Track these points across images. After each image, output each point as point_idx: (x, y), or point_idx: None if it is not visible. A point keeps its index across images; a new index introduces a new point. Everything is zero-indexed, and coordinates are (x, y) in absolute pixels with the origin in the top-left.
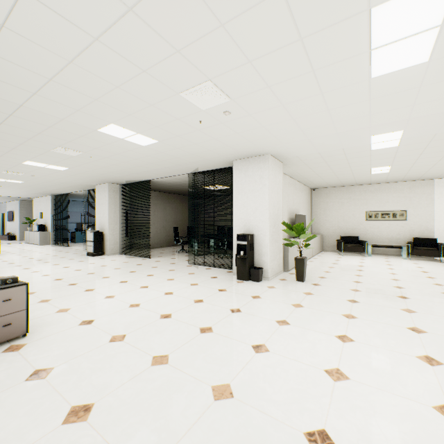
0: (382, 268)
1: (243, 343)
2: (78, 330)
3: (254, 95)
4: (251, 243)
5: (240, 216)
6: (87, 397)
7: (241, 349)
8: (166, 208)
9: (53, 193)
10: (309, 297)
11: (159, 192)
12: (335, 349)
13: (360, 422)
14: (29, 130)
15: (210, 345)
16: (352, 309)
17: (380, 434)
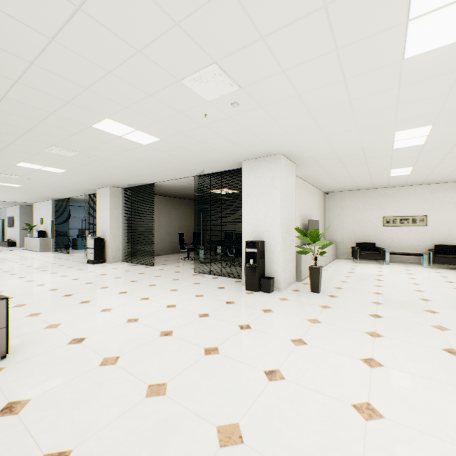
0: (403, 277)
1: (254, 367)
2: (65, 350)
3: (267, 82)
4: (261, 251)
5: (249, 222)
6: (64, 441)
7: (251, 376)
8: (171, 213)
9: (54, 198)
10: (326, 311)
11: (164, 196)
12: (362, 377)
13: None
14: (17, 126)
15: (216, 371)
16: (375, 326)
17: None
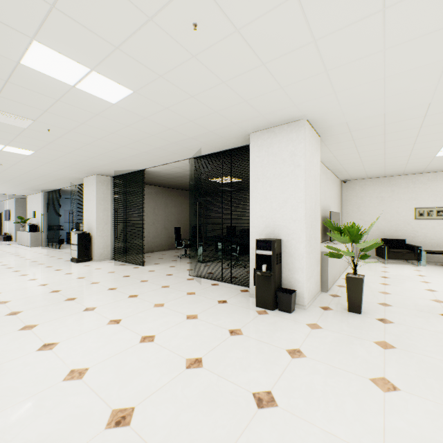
0: None
1: None
2: None
3: None
4: (278, 253)
5: (260, 213)
6: None
7: None
8: (168, 205)
9: (44, 190)
10: (392, 355)
11: (160, 187)
12: None
13: None
14: None
15: None
16: None
17: None
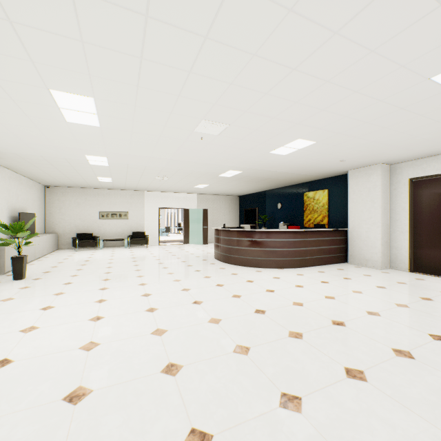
0: (106, 256)
1: None
2: None
3: None
4: None
5: None
6: None
7: None
8: None
9: None
10: (25, 290)
11: None
12: (36, 317)
13: (37, 343)
14: None
15: None
16: (64, 289)
17: (49, 342)
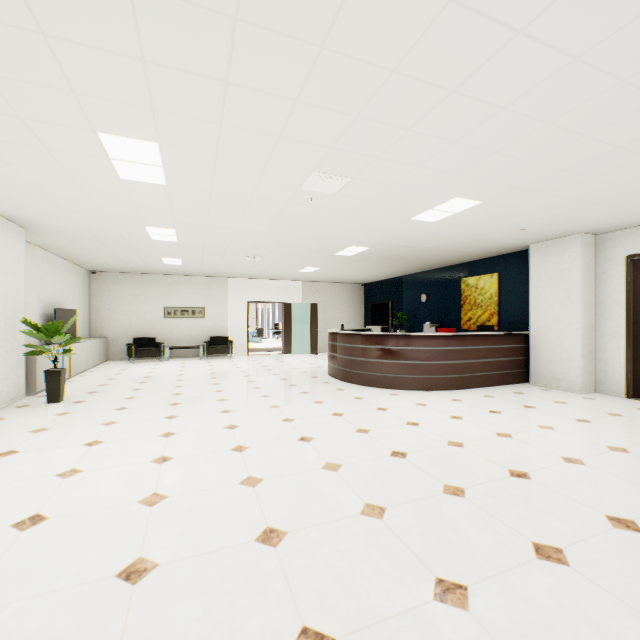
0: (174, 371)
1: None
2: None
3: None
4: None
5: None
6: None
7: None
8: None
9: None
10: (64, 417)
11: None
12: (78, 455)
13: (80, 494)
14: None
15: None
16: (117, 416)
17: (96, 493)
